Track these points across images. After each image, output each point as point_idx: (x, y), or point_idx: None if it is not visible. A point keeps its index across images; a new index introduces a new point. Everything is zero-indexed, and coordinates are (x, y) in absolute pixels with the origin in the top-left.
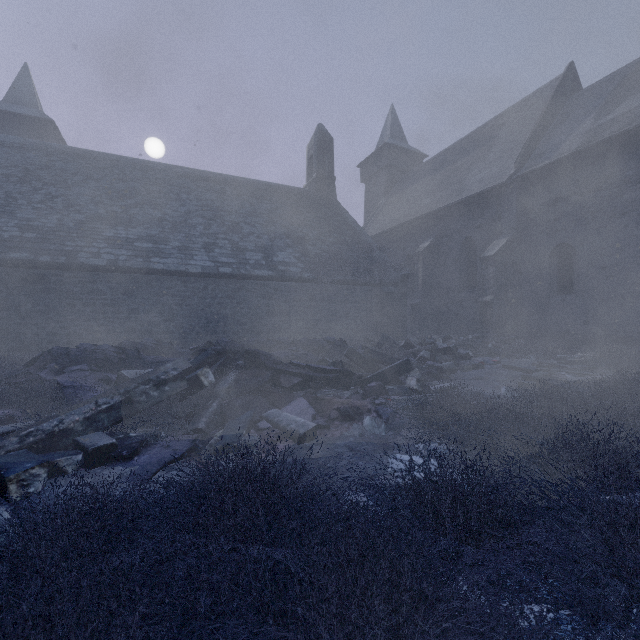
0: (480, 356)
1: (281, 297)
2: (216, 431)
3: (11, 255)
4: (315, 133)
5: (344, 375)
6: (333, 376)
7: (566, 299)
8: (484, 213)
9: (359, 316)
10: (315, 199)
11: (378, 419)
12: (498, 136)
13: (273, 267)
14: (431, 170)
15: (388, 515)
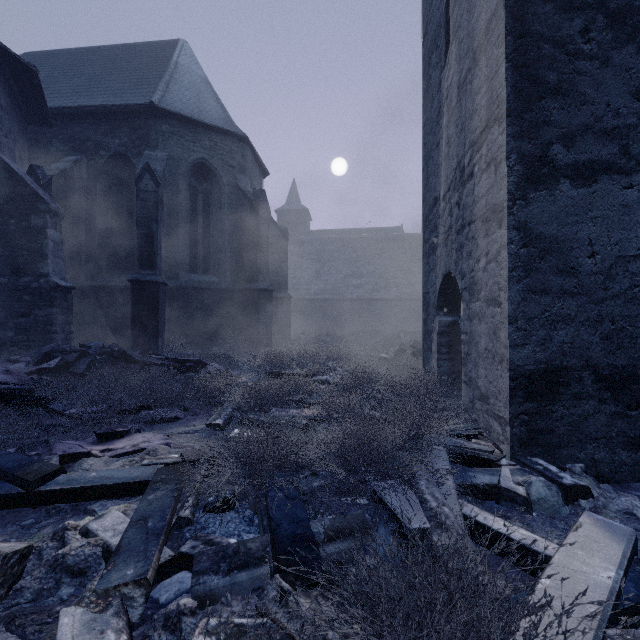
0: None
1: None
2: None
3: (325, 296)
4: None
5: None
6: None
7: None
8: None
9: None
10: None
11: None
12: None
13: None
14: None
15: None
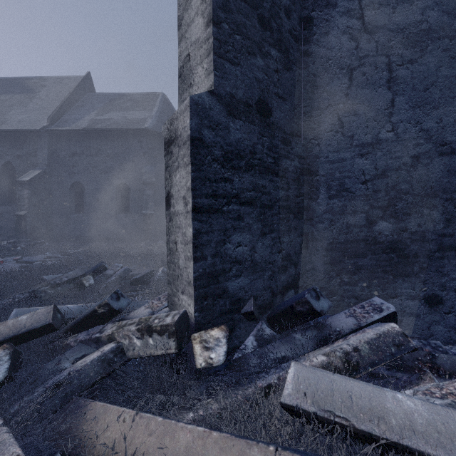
0: (8, 257)
1: None
2: None
3: None
4: None
5: None
6: None
7: (80, 216)
8: (23, 147)
9: None
10: None
11: None
12: (39, 93)
13: None
14: None
15: None
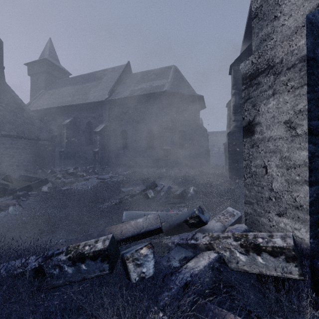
0: (91, 175)
1: None
2: None
3: None
4: None
5: (0, 190)
6: None
7: (125, 151)
8: (96, 111)
9: (22, 157)
10: None
11: (18, 206)
12: (103, 79)
13: None
14: (73, 83)
15: None
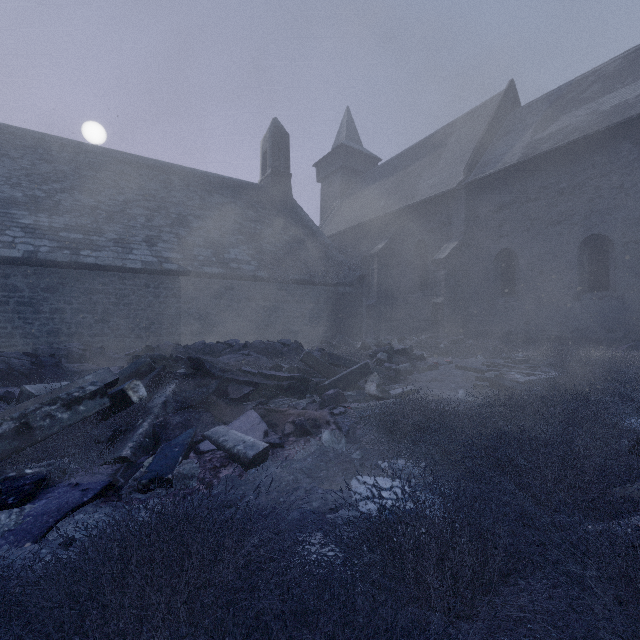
0: (433, 356)
1: (233, 296)
2: (145, 458)
3: None
4: (270, 127)
5: (300, 382)
6: (288, 383)
7: (509, 301)
8: (435, 217)
9: (315, 317)
10: (270, 195)
11: (338, 433)
12: (448, 144)
13: (224, 264)
14: (385, 173)
15: (366, 622)
